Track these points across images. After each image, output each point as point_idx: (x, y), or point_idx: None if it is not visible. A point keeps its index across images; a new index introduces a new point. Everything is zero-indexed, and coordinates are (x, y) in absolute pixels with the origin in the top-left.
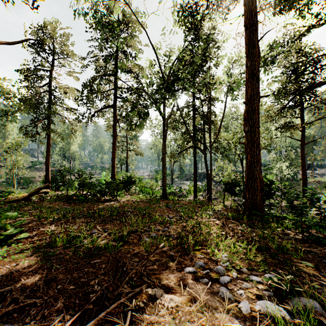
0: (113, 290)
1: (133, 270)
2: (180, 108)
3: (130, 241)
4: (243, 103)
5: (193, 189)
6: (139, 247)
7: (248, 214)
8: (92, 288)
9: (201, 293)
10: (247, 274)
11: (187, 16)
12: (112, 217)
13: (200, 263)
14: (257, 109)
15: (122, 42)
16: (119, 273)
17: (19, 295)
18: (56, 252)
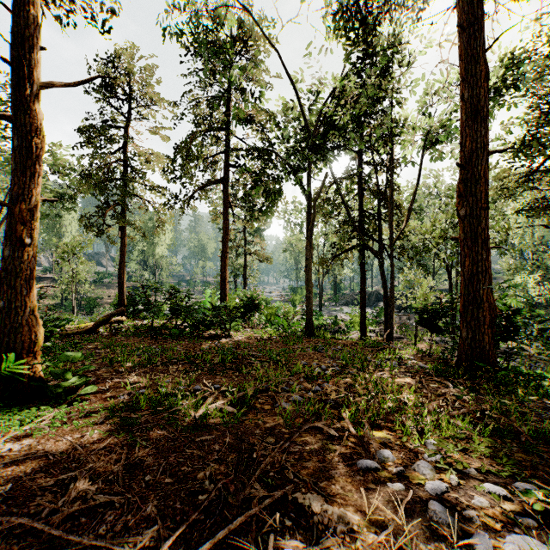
0: (237, 490)
1: (268, 457)
2: (335, 180)
3: (258, 407)
4: (450, 168)
5: (358, 320)
6: (273, 418)
7: (466, 367)
8: (202, 484)
9: (403, 513)
10: (479, 481)
11: (350, 18)
12: (225, 365)
13: (386, 452)
14: (485, 175)
15: (239, 73)
16: (244, 461)
17: (86, 487)
18: (140, 419)
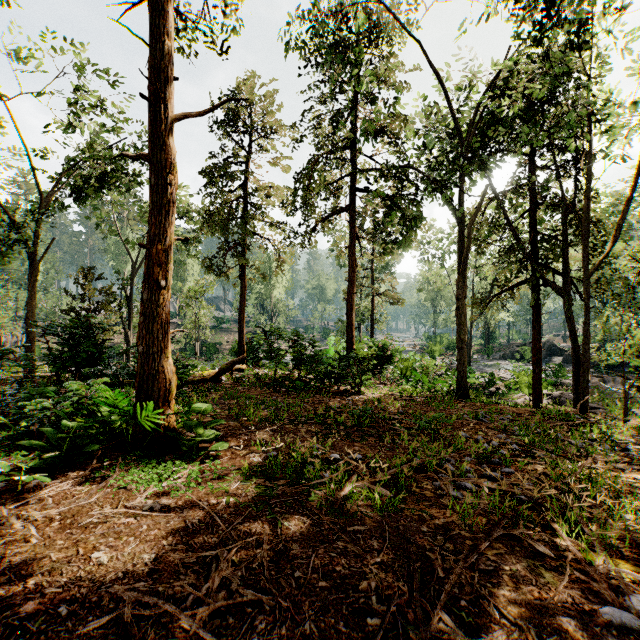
0: (419, 621)
1: (452, 575)
2: (495, 195)
3: (416, 492)
4: None
5: (526, 380)
6: (443, 511)
7: None
8: (367, 598)
9: None
10: None
11: None
12: (362, 429)
13: None
14: None
15: (370, 78)
16: (417, 573)
17: (230, 573)
18: (277, 489)
